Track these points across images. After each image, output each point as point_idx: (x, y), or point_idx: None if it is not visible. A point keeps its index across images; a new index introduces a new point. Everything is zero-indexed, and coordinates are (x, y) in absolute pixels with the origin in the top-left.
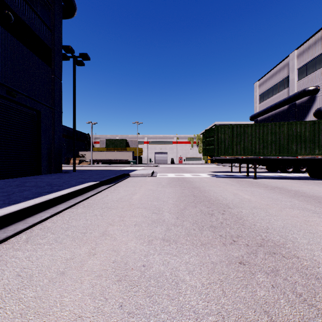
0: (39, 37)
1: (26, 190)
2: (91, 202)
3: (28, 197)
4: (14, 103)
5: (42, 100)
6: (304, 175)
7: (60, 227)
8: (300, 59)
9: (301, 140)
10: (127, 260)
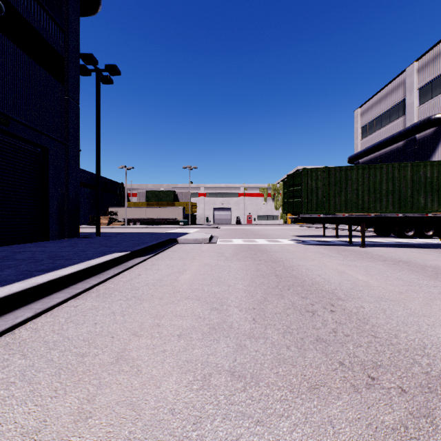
0: (45, 40)
1: (11, 267)
2: (111, 287)
3: (5, 280)
4: (7, 136)
5: (49, 132)
6: (432, 242)
7: (43, 341)
8: (422, 75)
9: (433, 189)
10: (154, 437)
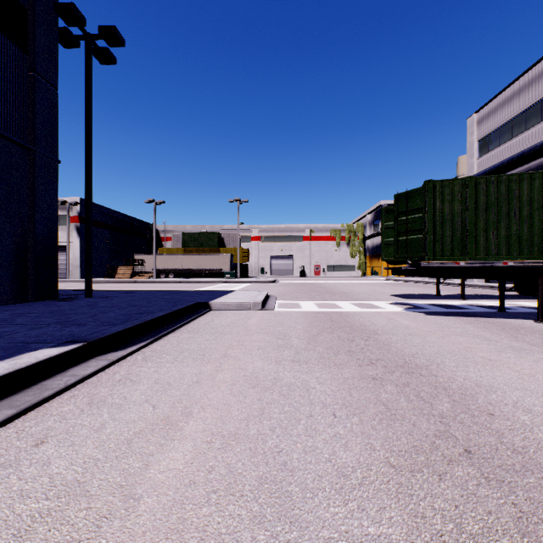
0: None
1: None
2: None
3: None
4: None
5: None
6: None
7: None
8: None
9: None
10: None
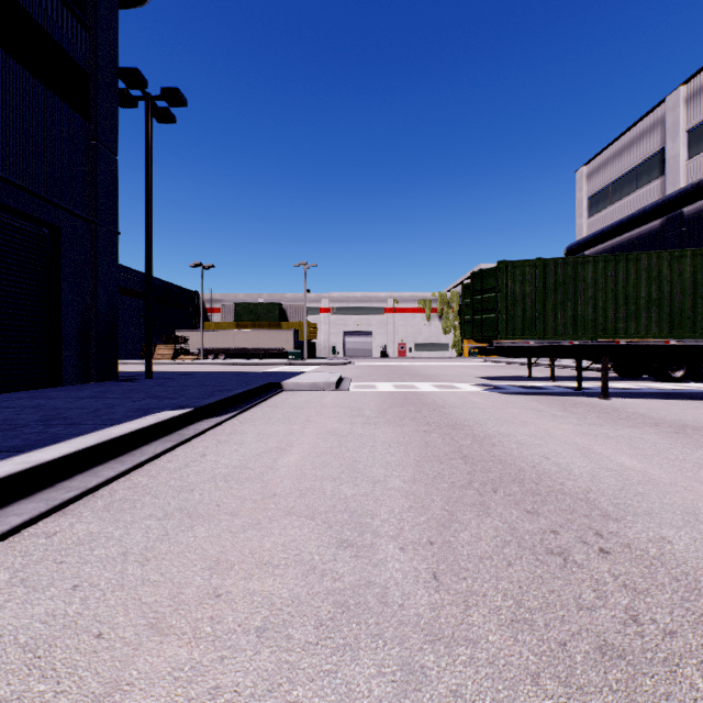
0: (56, 43)
1: None
2: (141, 484)
3: None
4: None
5: (63, 201)
6: None
7: None
8: (693, 107)
9: None
10: None
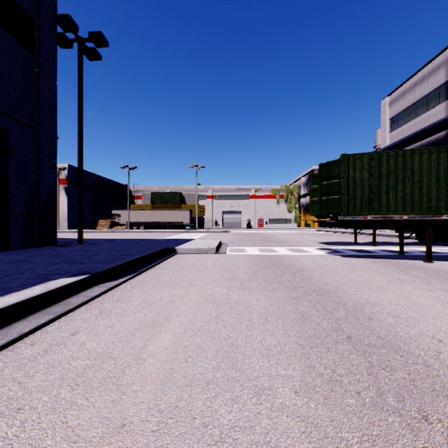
0: None
1: None
2: None
3: None
4: None
5: (10, 111)
6: None
7: None
8: None
9: None
10: None
